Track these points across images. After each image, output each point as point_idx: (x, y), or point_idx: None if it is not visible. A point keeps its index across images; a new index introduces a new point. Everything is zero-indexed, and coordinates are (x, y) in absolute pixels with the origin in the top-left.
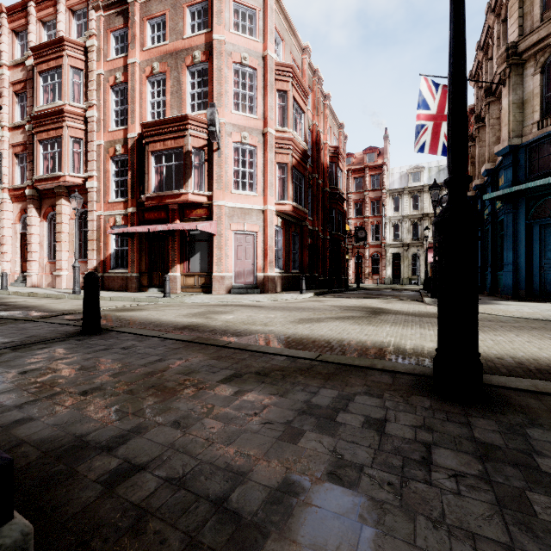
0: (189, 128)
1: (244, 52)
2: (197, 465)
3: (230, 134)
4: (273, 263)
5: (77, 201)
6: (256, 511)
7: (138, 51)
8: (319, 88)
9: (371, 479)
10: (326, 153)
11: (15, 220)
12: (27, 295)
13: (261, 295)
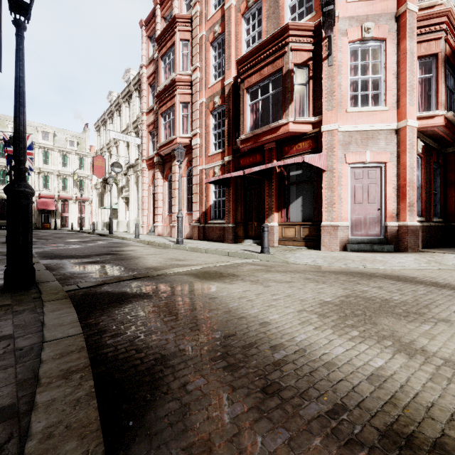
0: (290, 42)
1: None
2: None
3: (344, 32)
4: (414, 206)
5: (180, 154)
6: None
7: None
8: None
9: None
10: None
11: (149, 184)
12: (147, 243)
13: (404, 256)
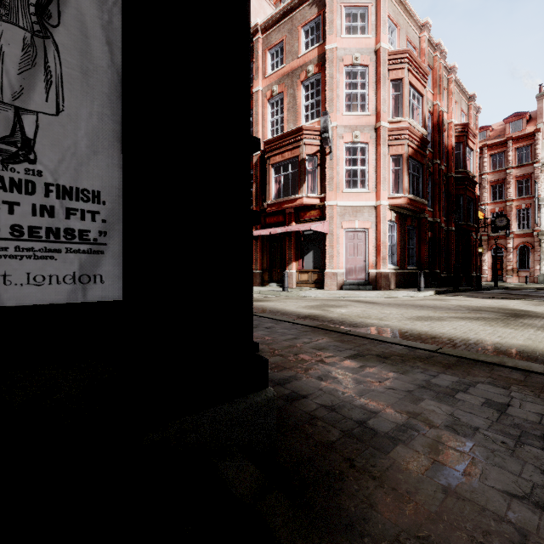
0: (304, 138)
1: (356, 52)
2: (340, 402)
3: (341, 136)
4: (386, 259)
5: None
6: (387, 432)
7: (260, 80)
8: (442, 63)
9: (485, 436)
10: (451, 134)
11: None
12: None
13: (373, 292)
